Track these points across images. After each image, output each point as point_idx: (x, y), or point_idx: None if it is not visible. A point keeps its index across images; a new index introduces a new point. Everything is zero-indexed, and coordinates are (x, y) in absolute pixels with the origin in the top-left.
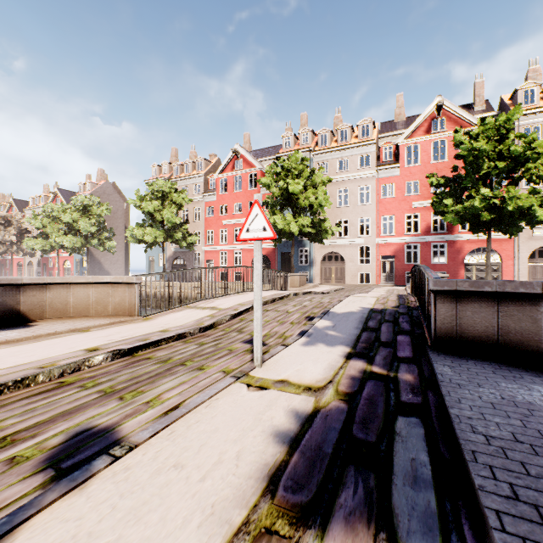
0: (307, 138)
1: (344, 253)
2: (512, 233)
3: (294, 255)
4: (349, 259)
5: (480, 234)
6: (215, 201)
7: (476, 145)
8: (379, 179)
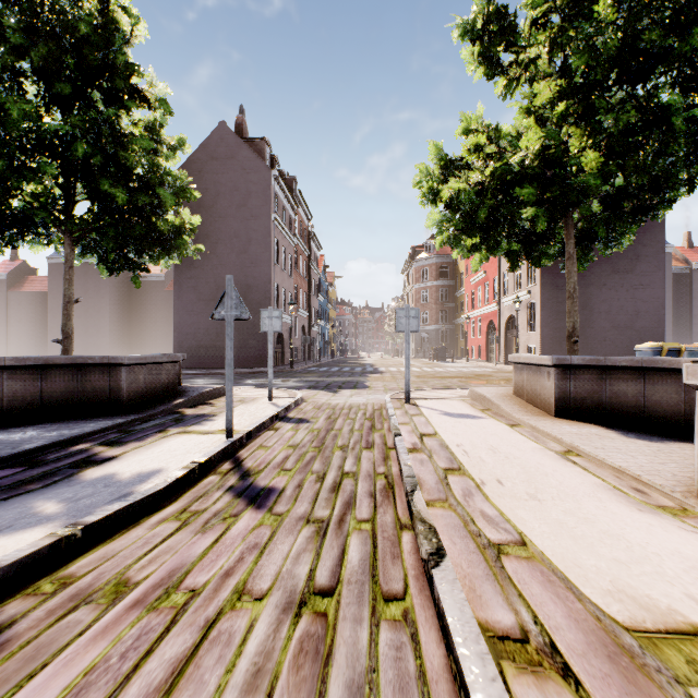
0: None
1: None
2: None
3: None
4: None
5: None
6: None
7: None
8: None
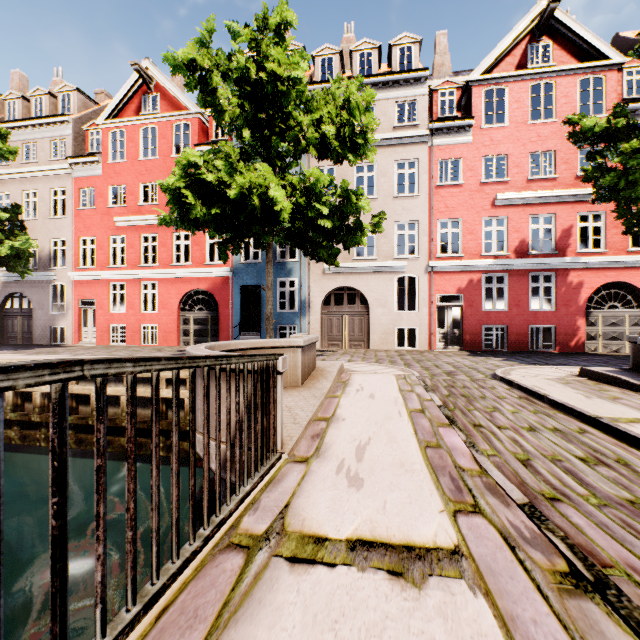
0: None
1: (368, 289)
2: None
3: None
4: (377, 300)
5: (616, 257)
6: (98, 176)
7: None
8: (434, 148)
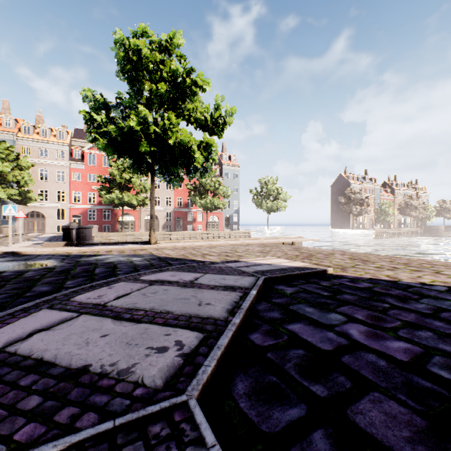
0: (11, 124)
1: (46, 212)
2: (134, 208)
3: None
4: (49, 216)
5: (126, 207)
6: None
7: (114, 171)
8: (72, 168)
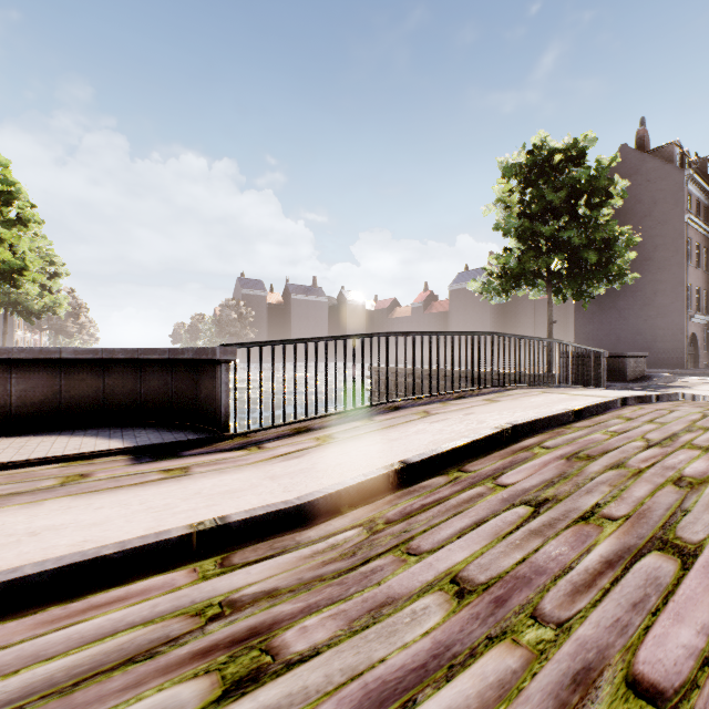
0: None
1: None
2: None
3: None
4: None
5: None
6: None
7: None
8: None
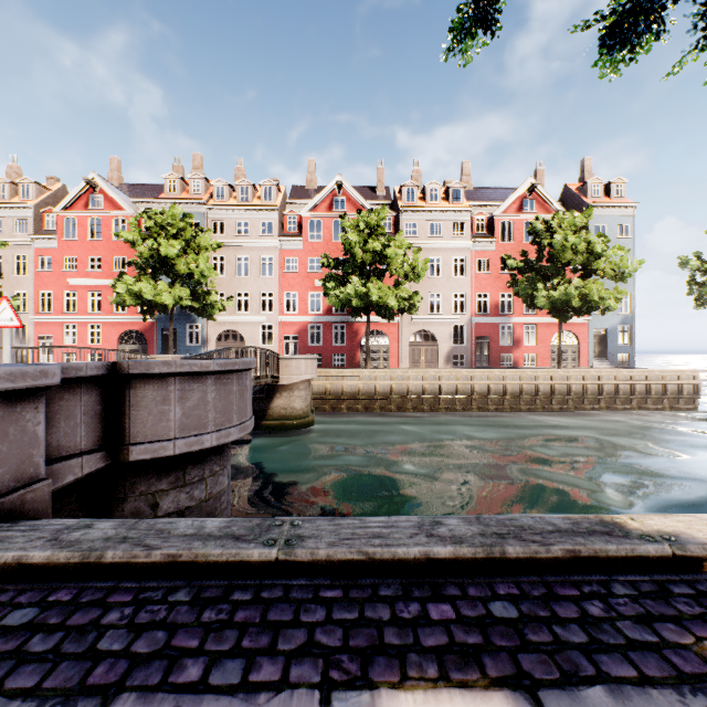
0: (199, 187)
1: (245, 331)
2: (390, 318)
3: (182, 333)
4: (250, 338)
5: (373, 317)
6: (55, 249)
7: (350, 235)
8: (283, 251)
